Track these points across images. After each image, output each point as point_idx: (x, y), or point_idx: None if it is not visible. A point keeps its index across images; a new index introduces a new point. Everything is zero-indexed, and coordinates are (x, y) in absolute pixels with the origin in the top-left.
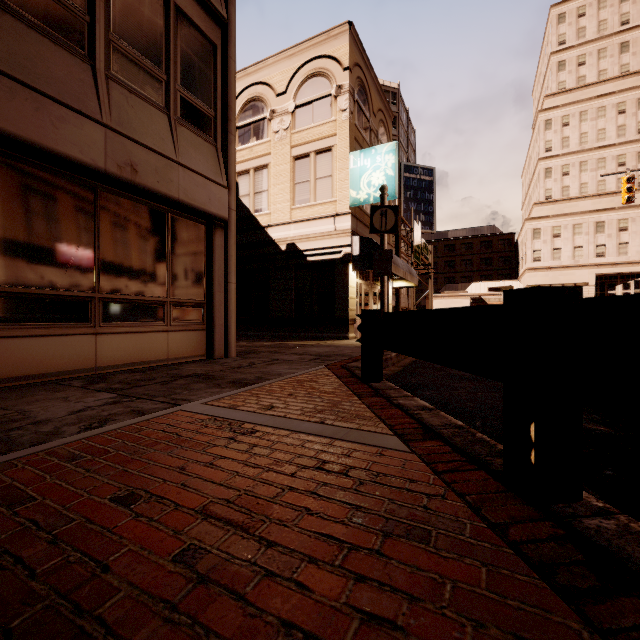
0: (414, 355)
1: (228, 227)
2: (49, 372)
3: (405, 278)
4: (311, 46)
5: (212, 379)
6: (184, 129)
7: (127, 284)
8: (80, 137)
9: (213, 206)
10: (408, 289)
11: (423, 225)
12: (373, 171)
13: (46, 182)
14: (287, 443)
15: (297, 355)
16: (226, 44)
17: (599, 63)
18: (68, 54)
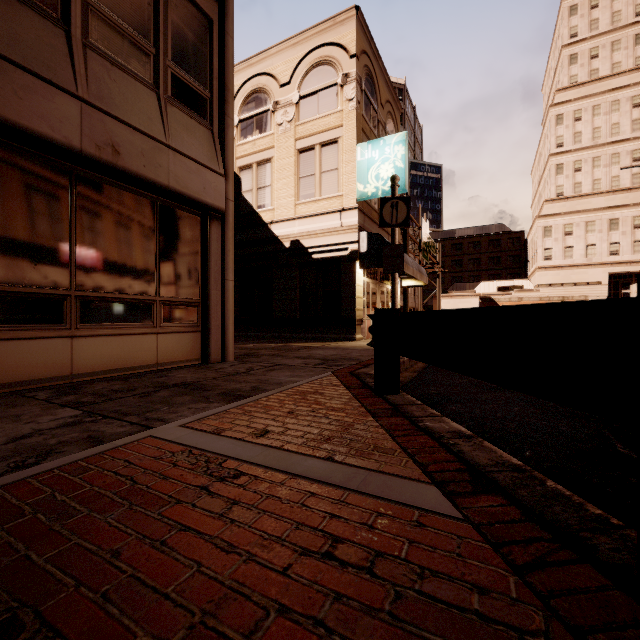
0: (444, 365)
1: (225, 219)
2: (14, 381)
3: (415, 276)
4: (316, 33)
5: (201, 390)
6: (175, 109)
7: (109, 280)
8: (50, 110)
9: (208, 195)
10: (415, 289)
11: (430, 223)
12: (381, 163)
13: (10, 162)
14: (281, 498)
15: (301, 359)
16: (223, 19)
17: (613, 56)
18: (37, 15)
